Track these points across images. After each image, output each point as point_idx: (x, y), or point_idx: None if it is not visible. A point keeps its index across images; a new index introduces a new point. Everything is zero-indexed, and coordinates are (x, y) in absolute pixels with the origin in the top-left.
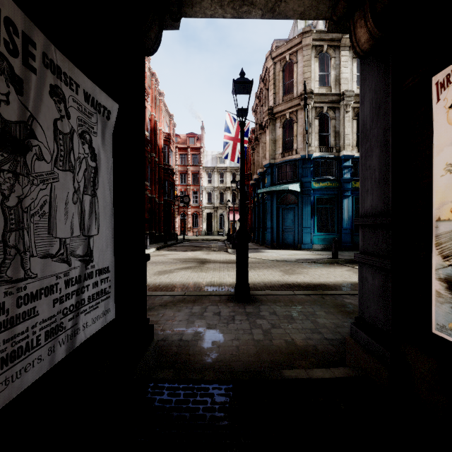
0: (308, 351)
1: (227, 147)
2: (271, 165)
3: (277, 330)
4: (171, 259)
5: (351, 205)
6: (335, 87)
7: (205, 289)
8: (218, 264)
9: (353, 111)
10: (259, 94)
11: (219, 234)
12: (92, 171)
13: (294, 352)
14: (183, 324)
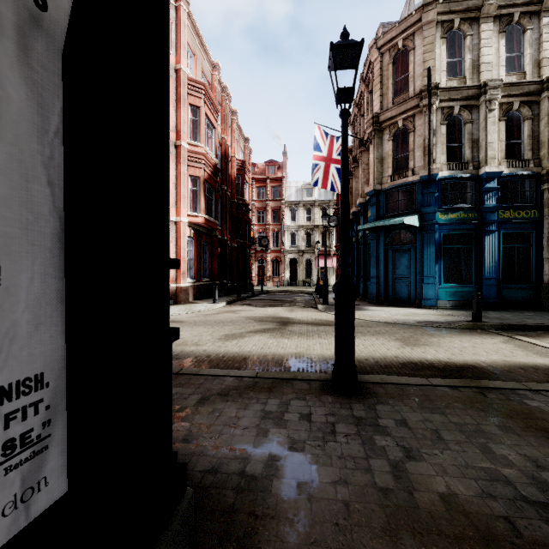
0: (498, 534)
1: (316, 171)
2: (376, 192)
3: (417, 466)
4: (243, 317)
5: (497, 244)
6: (471, 78)
7: (287, 367)
8: (305, 326)
9: (500, 108)
10: (359, 100)
11: (305, 284)
12: None
13: (468, 533)
14: (250, 436)
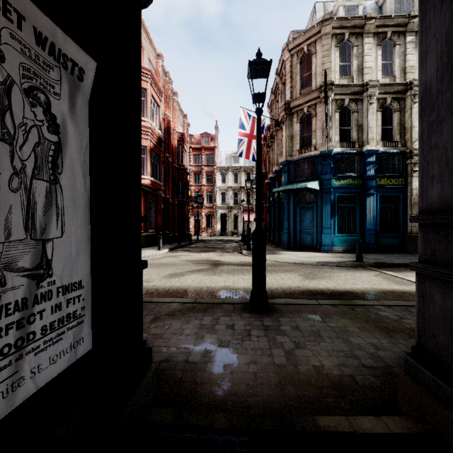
0: (344, 384)
1: (241, 145)
2: (288, 162)
3: (302, 352)
4: (183, 261)
5: (375, 203)
6: (357, 78)
7: (218, 296)
8: (232, 267)
9: (378, 102)
10: (275, 89)
11: (233, 234)
12: (50, 147)
13: (327, 384)
14: (191, 339)
